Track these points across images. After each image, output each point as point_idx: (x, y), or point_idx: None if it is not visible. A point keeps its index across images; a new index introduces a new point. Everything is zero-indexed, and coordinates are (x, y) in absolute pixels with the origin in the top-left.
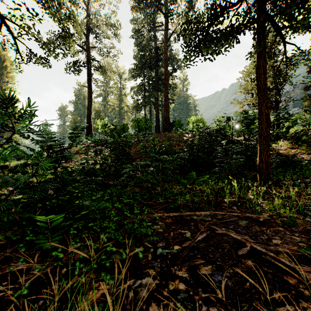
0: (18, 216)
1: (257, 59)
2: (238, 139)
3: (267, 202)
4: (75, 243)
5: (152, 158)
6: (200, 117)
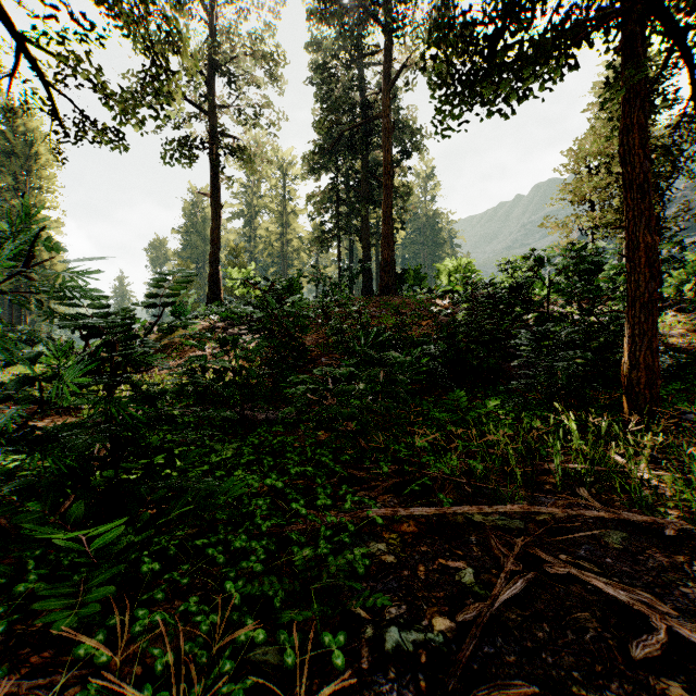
0: (8, 517)
1: (624, 108)
2: (560, 310)
3: (671, 479)
4: (146, 613)
5: (361, 357)
6: (466, 260)
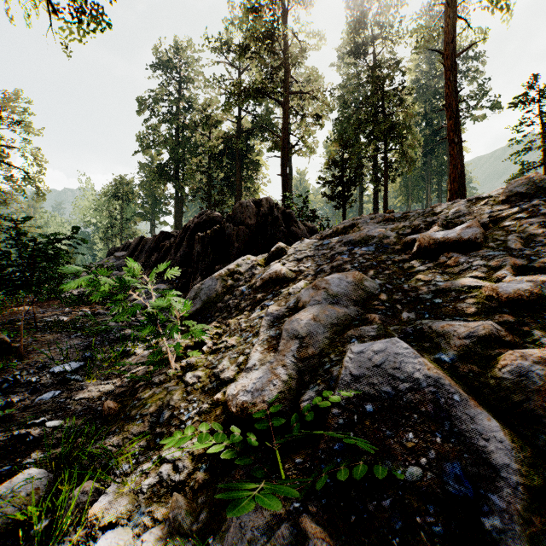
0: None
1: None
2: None
3: None
4: None
5: None
6: None
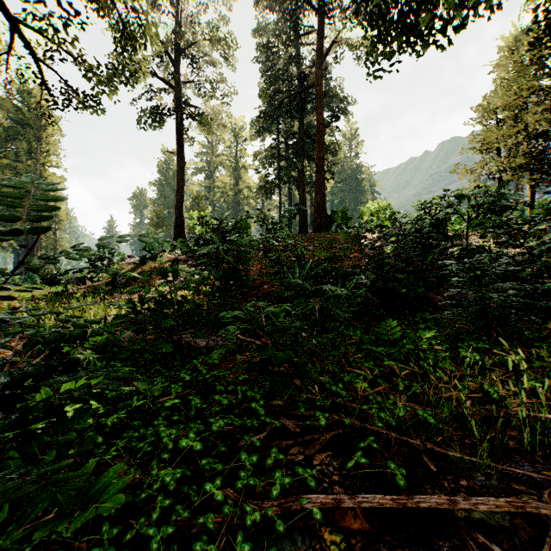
0: None
1: None
2: (473, 243)
3: None
4: None
5: (296, 289)
6: (386, 203)
